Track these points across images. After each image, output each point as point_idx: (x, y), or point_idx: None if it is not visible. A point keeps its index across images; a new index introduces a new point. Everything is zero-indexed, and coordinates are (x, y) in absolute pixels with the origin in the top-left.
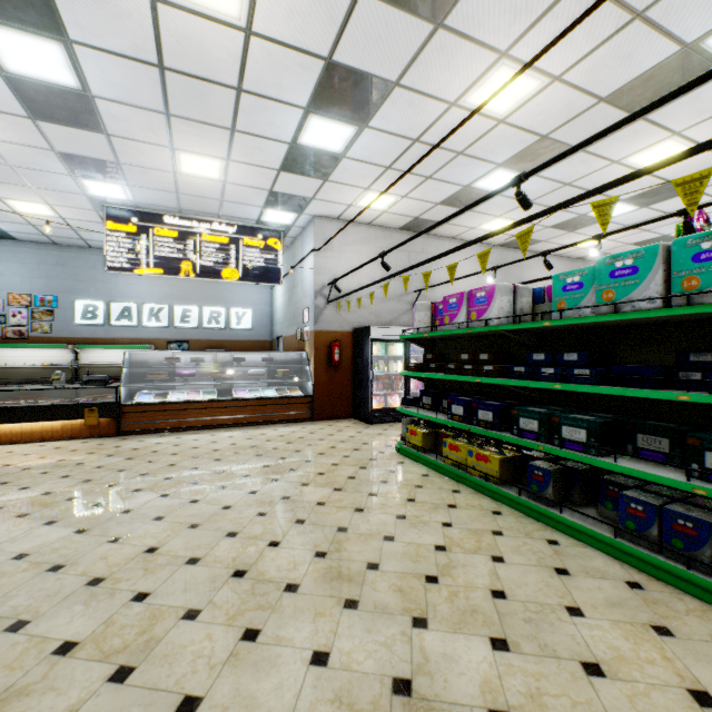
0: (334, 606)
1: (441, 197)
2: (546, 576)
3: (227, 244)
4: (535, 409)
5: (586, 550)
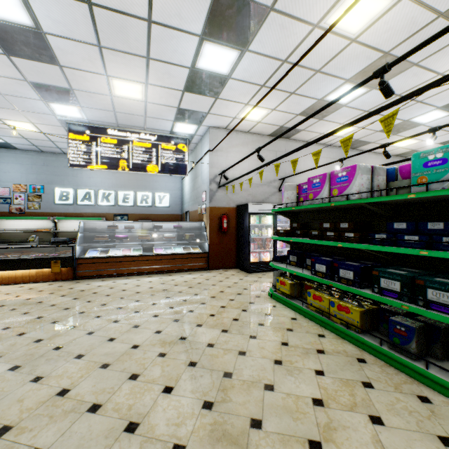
0: None
1: (300, 109)
2: (434, 448)
3: (150, 148)
4: (396, 271)
5: None
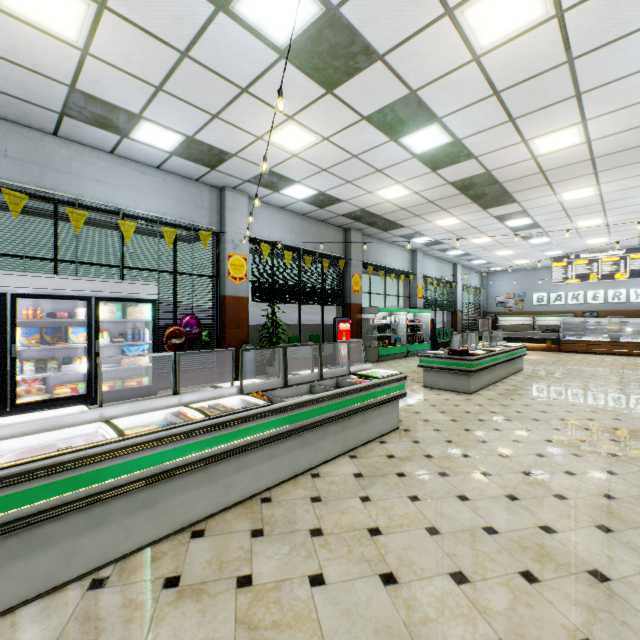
0: (617, 372)
1: None
2: None
3: (617, 260)
4: None
5: None
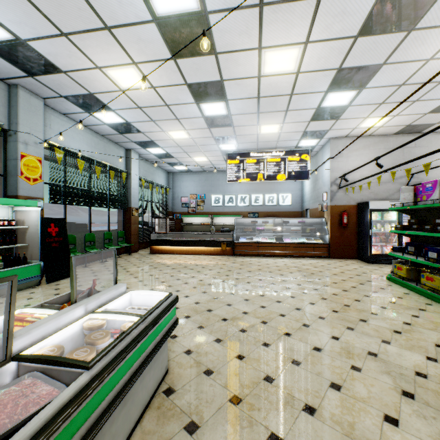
0: (341, 327)
1: (428, 109)
2: None
3: (279, 161)
4: None
5: None
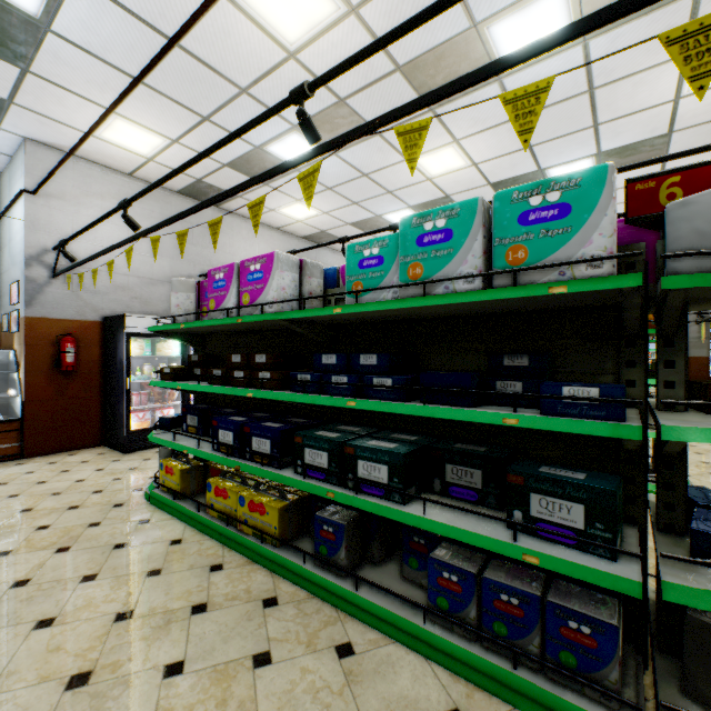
0: None
1: (228, 155)
2: None
3: None
4: (325, 435)
5: (390, 650)
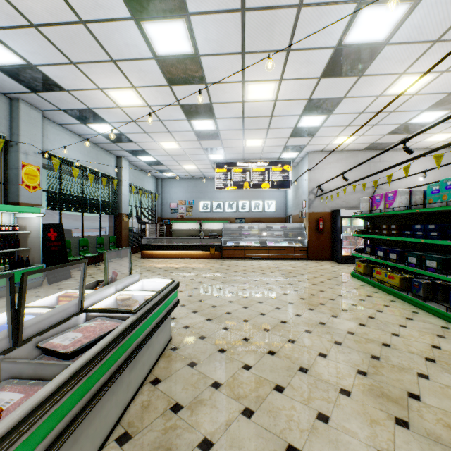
0: (304, 308)
1: (386, 131)
2: (399, 318)
3: (264, 171)
4: (416, 253)
5: (431, 317)
